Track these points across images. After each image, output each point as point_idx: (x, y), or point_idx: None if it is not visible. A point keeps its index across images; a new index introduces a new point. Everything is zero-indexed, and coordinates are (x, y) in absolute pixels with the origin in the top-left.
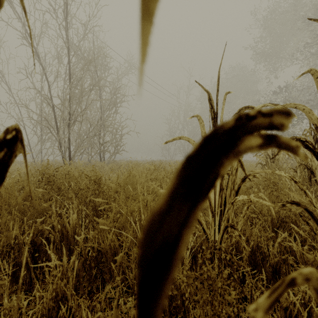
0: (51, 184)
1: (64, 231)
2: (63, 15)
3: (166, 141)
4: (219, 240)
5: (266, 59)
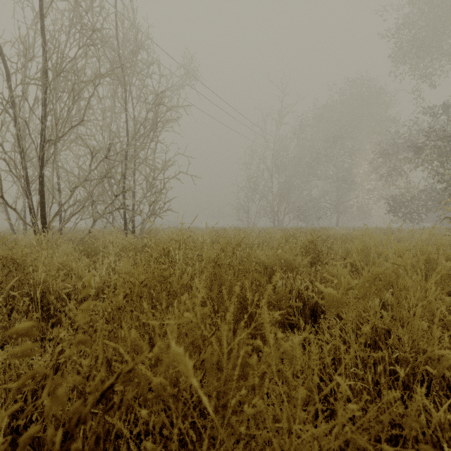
0: None
1: None
2: None
3: None
4: None
5: (412, 59)
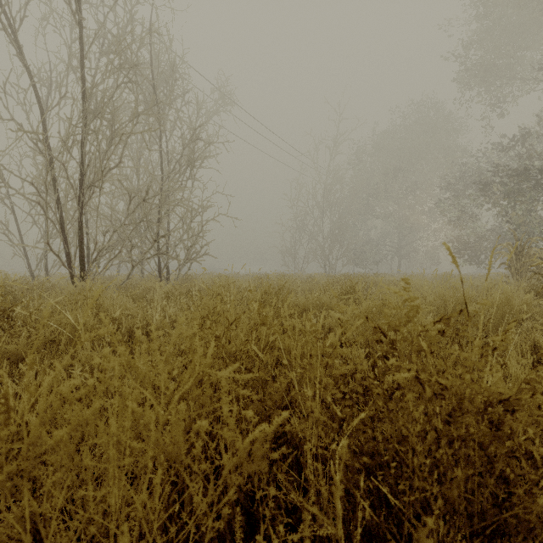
0: None
1: None
2: None
3: None
4: None
5: (480, 83)
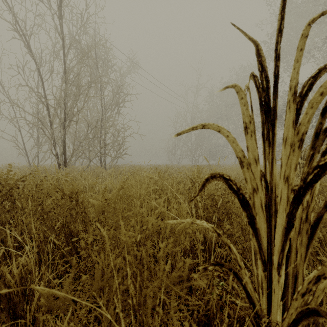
0: (12, 199)
1: (3, 288)
2: (57, 1)
3: (179, 132)
4: (285, 325)
5: None
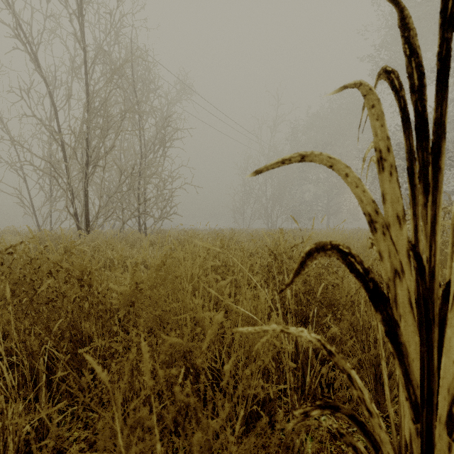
0: None
1: None
2: None
3: (258, 169)
4: None
5: None
